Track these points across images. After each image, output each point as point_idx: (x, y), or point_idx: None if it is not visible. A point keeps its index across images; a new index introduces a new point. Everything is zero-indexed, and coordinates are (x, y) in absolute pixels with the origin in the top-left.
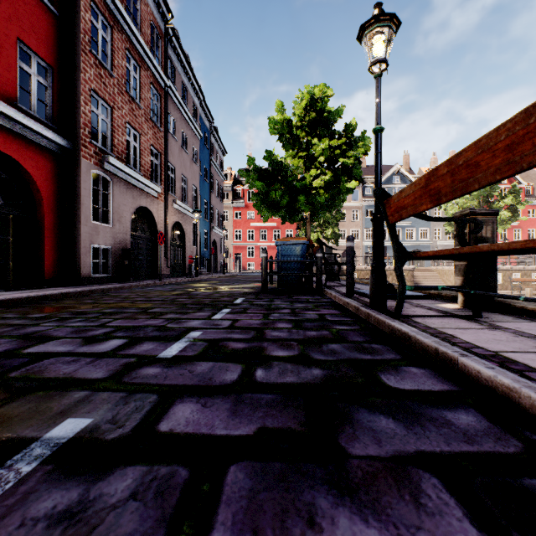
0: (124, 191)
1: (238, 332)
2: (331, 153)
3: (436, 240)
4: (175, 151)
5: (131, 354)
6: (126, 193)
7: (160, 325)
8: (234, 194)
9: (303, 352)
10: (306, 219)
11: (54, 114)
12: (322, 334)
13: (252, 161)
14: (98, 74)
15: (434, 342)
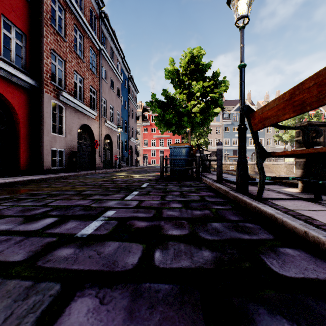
0: (73, 114)
1: (142, 211)
2: (204, 90)
3: (268, 146)
4: (106, 90)
5: (55, 233)
6: (74, 116)
7: (86, 205)
8: (143, 117)
9: (193, 231)
10: (188, 132)
11: (26, 64)
12: (205, 213)
13: (154, 96)
14: (56, 39)
15: (302, 226)
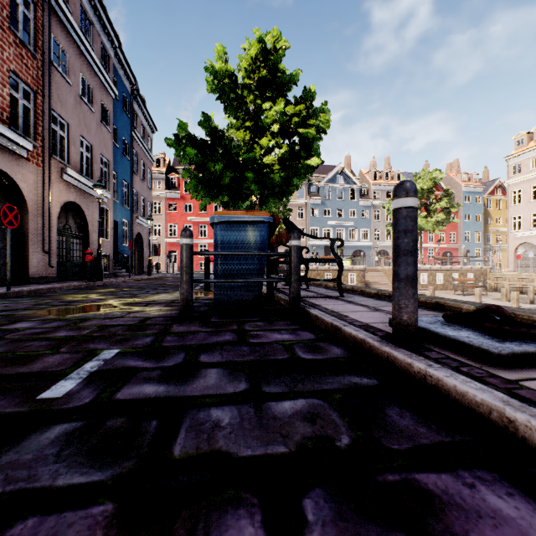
0: None
1: None
2: (287, 122)
3: (376, 241)
4: (67, 99)
5: None
6: None
7: None
8: (169, 183)
9: None
10: (256, 204)
11: None
12: None
13: (184, 127)
14: None
15: None
